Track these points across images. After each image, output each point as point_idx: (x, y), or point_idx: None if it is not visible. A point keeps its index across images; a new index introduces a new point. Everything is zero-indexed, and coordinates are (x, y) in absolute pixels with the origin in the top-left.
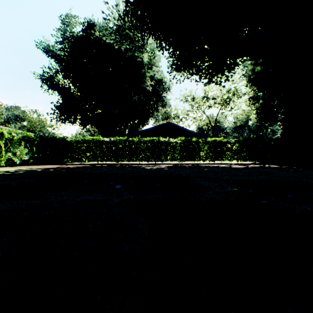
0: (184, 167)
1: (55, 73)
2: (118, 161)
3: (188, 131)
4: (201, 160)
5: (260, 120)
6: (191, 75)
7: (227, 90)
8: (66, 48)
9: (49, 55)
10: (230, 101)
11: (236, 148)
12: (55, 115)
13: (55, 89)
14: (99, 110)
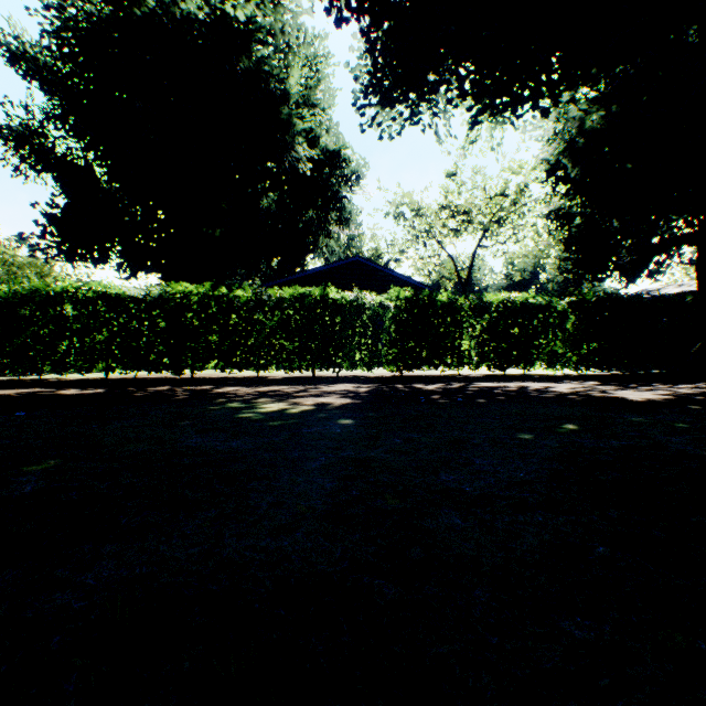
0: (429, 398)
1: (43, 120)
2: (176, 371)
3: (409, 285)
4: (465, 365)
5: (578, 266)
6: (432, 87)
7: (501, 189)
8: (67, 47)
9: (21, 68)
10: (505, 220)
11: (572, 328)
12: (44, 239)
13: (43, 168)
14: (171, 229)
